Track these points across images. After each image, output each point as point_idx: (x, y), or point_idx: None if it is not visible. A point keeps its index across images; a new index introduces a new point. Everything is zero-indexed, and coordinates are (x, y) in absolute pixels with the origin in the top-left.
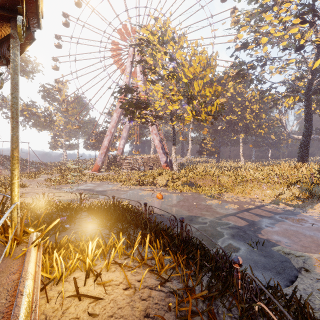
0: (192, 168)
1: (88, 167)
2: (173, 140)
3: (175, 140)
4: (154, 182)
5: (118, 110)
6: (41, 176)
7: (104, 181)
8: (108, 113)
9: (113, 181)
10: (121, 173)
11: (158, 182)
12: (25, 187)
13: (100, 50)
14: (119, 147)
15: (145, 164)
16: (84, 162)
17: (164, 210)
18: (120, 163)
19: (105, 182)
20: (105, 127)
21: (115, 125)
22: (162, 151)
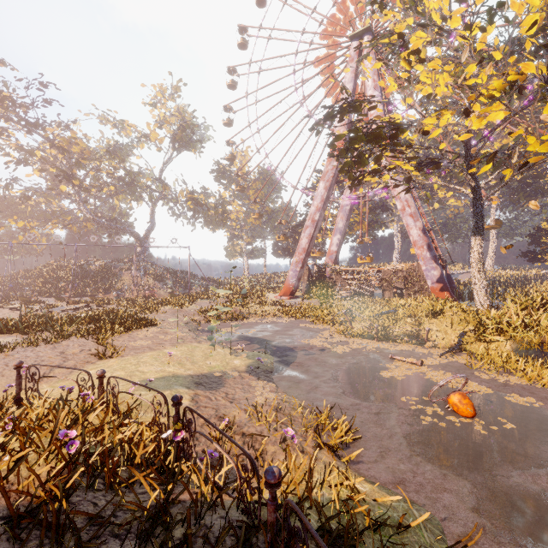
0: (542, 301)
1: (275, 288)
2: (476, 221)
3: (481, 221)
4: (419, 335)
5: (327, 175)
6: (198, 303)
7: (297, 320)
8: (311, 188)
9: (315, 320)
10: (333, 303)
11: (432, 337)
12: (152, 327)
13: (294, 71)
14: (330, 249)
15: (385, 284)
16: (273, 278)
17: (527, 519)
18: (332, 281)
19: (298, 321)
20: (305, 214)
21: (321, 206)
22: (430, 253)
